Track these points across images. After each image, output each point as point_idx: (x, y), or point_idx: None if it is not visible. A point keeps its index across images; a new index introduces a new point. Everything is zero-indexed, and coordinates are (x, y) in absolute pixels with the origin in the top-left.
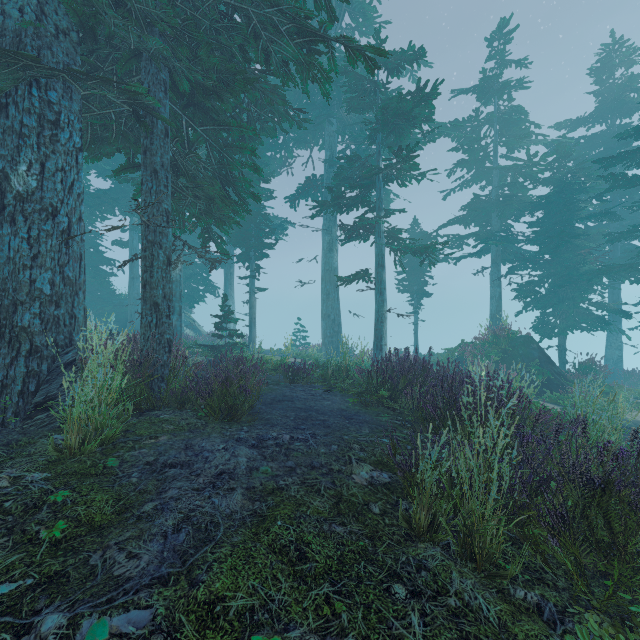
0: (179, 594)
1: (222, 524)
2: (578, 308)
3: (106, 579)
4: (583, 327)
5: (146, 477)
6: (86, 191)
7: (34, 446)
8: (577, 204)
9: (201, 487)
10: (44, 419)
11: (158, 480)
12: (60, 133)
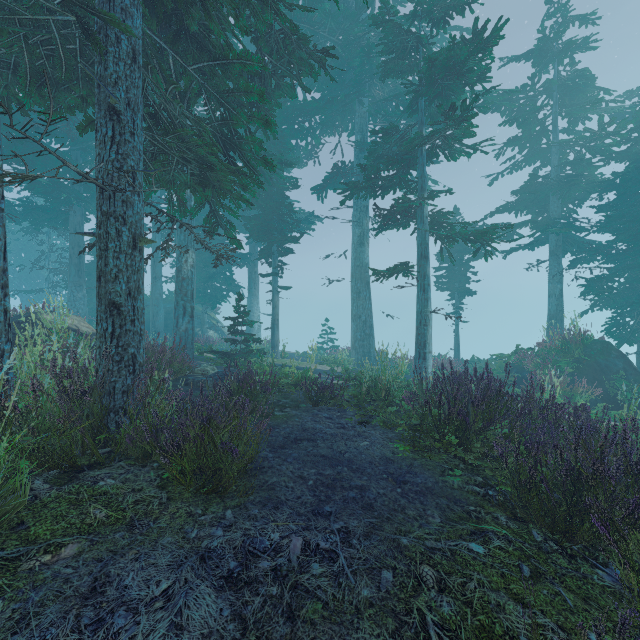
0: None
1: None
2: None
3: None
4: None
5: None
6: None
7: None
8: None
9: None
10: None
11: None
12: None
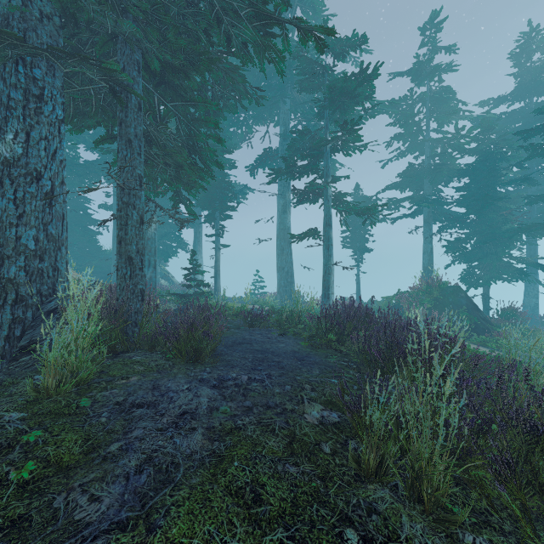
0: (136, 541)
1: (182, 465)
2: (500, 262)
3: (66, 524)
4: (504, 278)
5: (115, 417)
6: (76, 162)
7: (17, 386)
8: (499, 171)
9: (164, 427)
10: (28, 361)
11: (125, 420)
12: (44, 106)
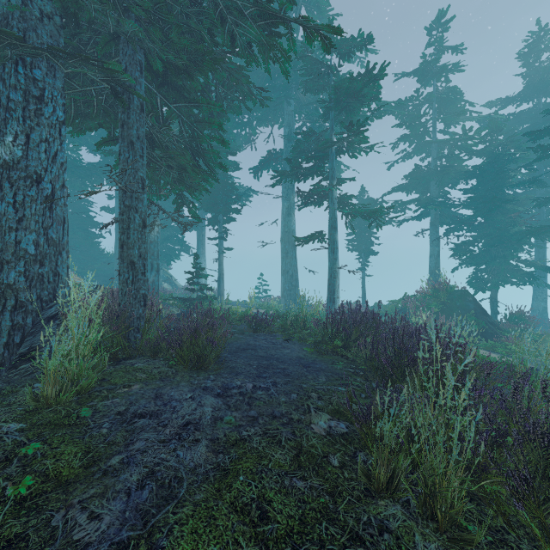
0: None
1: (185, 479)
2: (508, 265)
3: (65, 544)
4: (513, 282)
5: (116, 428)
6: (78, 164)
7: (16, 395)
8: (507, 173)
9: (167, 439)
10: (28, 368)
11: (127, 431)
12: (44, 107)
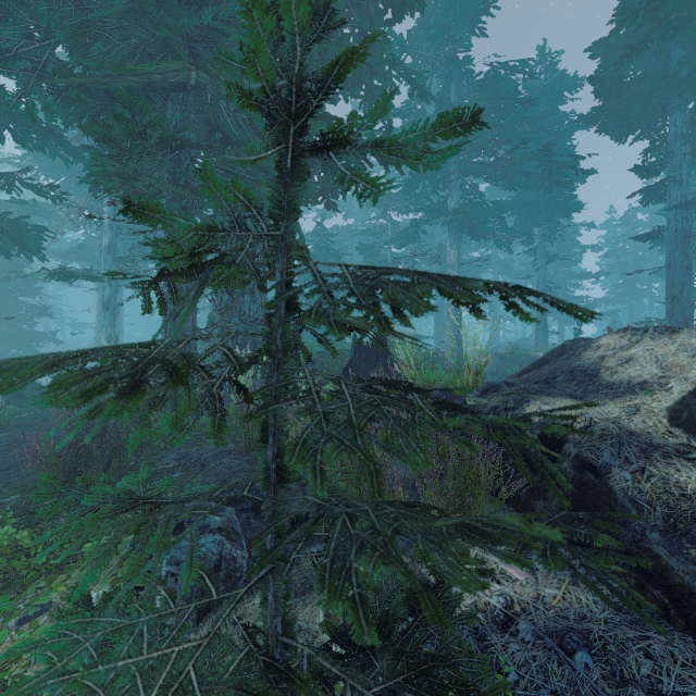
0: None
1: None
2: None
3: None
4: None
5: None
6: None
7: None
8: None
9: None
10: None
11: None
12: None
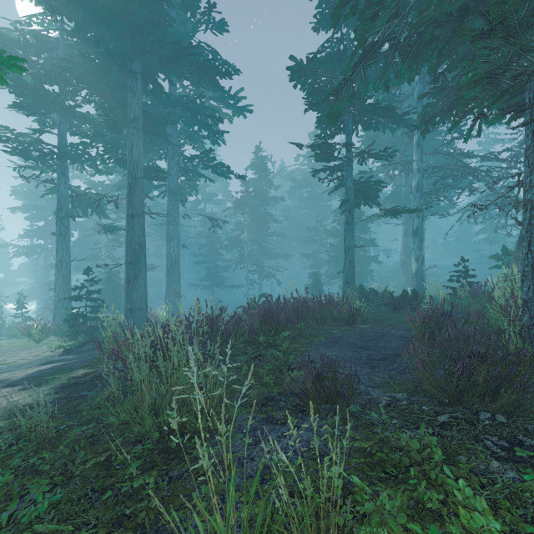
0: None
1: None
2: None
3: None
4: None
5: None
6: None
7: None
8: None
9: None
10: None
11: None
12: None
